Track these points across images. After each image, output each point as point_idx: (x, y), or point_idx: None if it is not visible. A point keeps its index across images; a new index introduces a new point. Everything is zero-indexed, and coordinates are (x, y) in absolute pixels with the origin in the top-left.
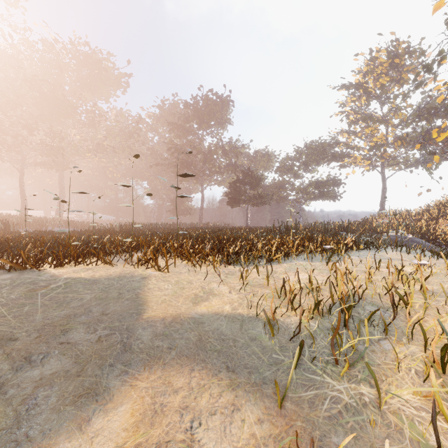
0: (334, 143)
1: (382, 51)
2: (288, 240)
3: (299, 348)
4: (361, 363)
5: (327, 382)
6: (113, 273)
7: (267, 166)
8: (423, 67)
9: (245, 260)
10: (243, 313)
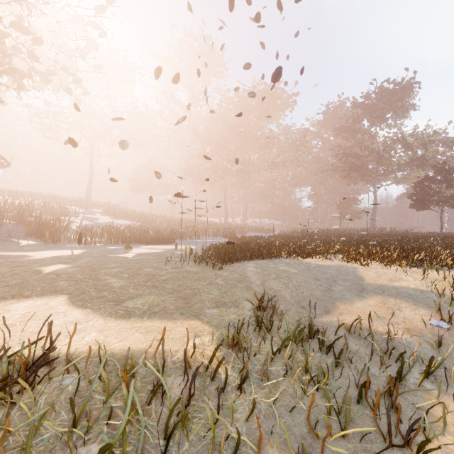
0: None
1: None
2: None
3: (451, 298)
4: None
5: None
6: (335, 264)
7: None
8: None
9: (428, 266)
10: (422, 289)
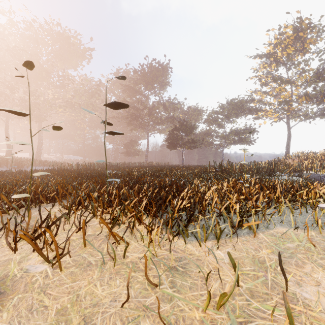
0: (250, 100)
1: (289, 27)
2: (242, 187)
3: None
4: None
5: None
6: None
7: (197, 119)
8: None
9: (199, 228)
10: None
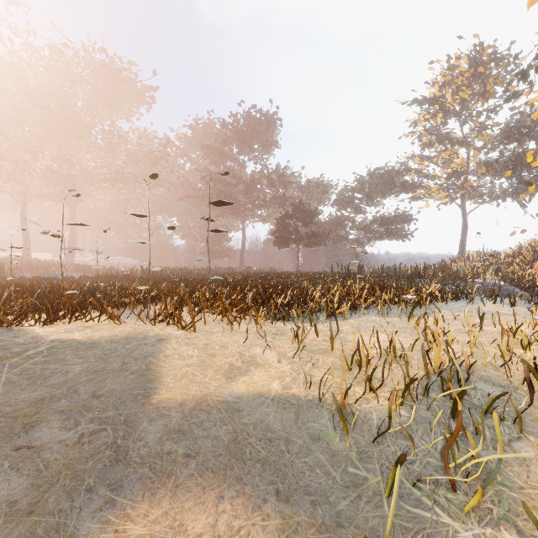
0: (404, 170)
1: (463, 58)
2: (354, 288)
3: (396, 465)
4: (492, 485)
5: (443, 523)
6: (120, 333)
7: (321, 199)
8: (516, 74)
9: (298, 315)
10: (299, 395)
